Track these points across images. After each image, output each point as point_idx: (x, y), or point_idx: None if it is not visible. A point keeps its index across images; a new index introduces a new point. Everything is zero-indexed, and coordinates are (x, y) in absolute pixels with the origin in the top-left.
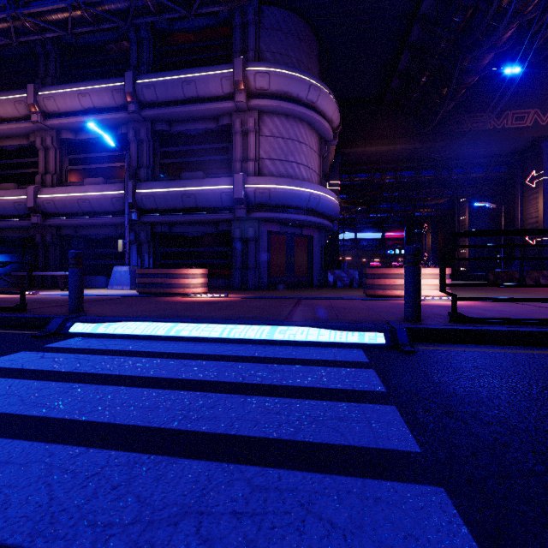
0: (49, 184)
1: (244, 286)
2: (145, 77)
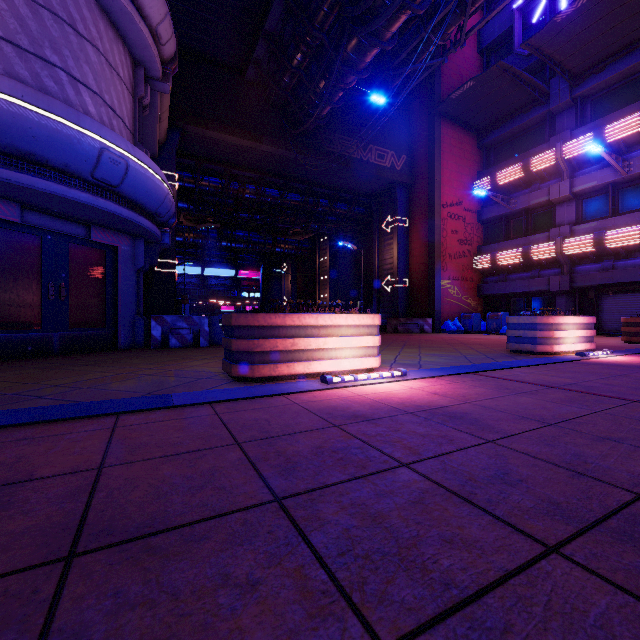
0: None
1: None
2: None
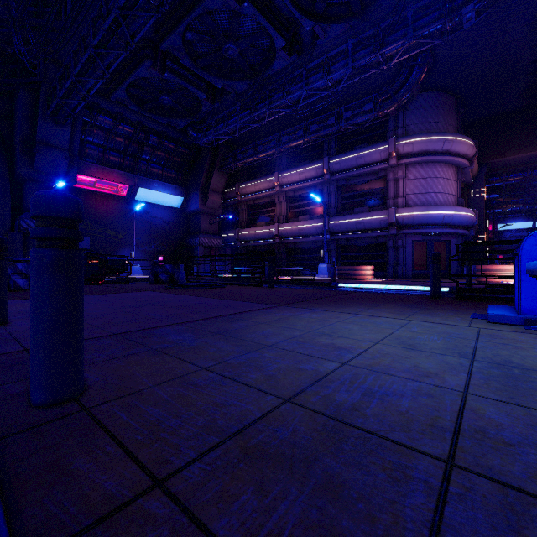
0: (282, 221)
1: (395, 276)
2: (334, 159)
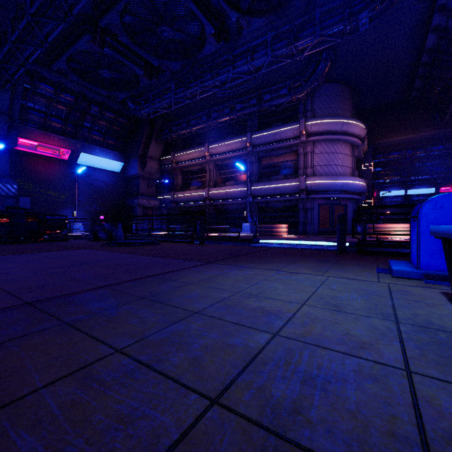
0: (211, 186)
1: (305, 233)
2: (256, 134)
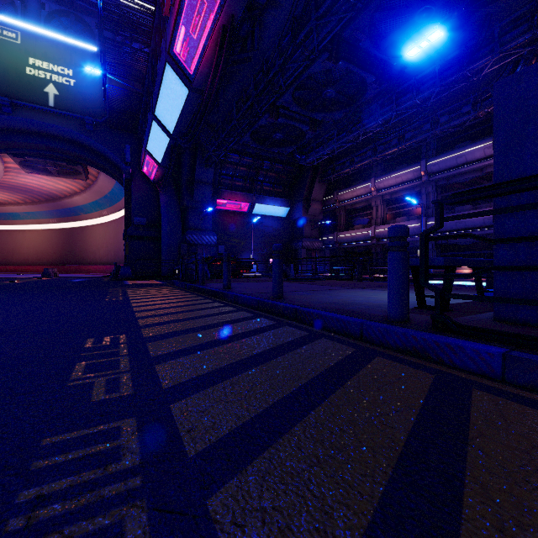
0: (378, 223)
1: None
2: (432, 160)
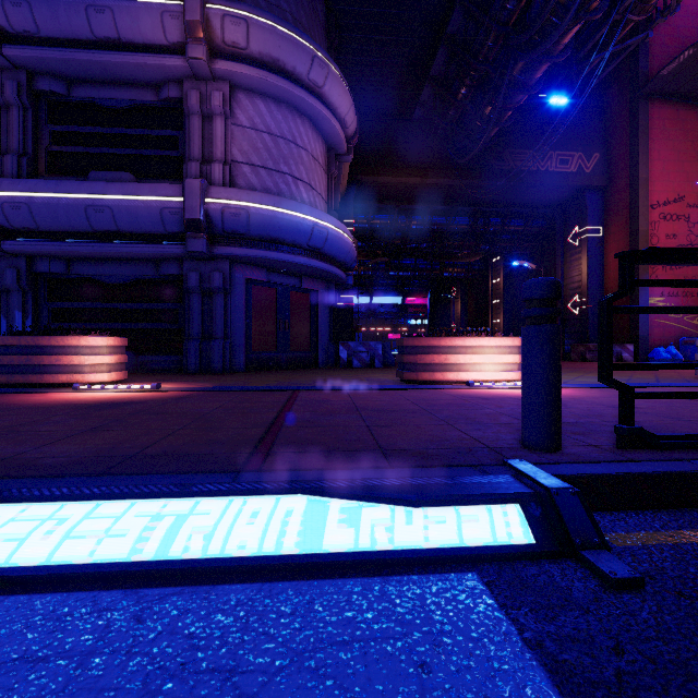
0: None
1: (205, 367)
2: None
